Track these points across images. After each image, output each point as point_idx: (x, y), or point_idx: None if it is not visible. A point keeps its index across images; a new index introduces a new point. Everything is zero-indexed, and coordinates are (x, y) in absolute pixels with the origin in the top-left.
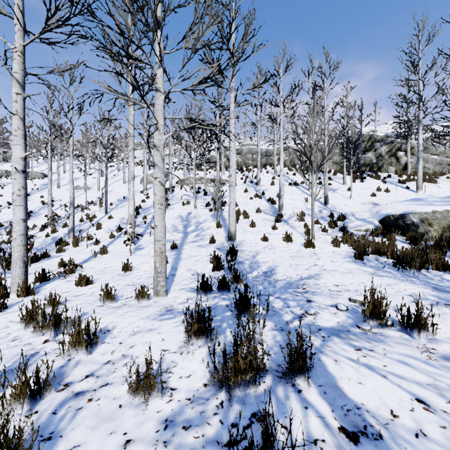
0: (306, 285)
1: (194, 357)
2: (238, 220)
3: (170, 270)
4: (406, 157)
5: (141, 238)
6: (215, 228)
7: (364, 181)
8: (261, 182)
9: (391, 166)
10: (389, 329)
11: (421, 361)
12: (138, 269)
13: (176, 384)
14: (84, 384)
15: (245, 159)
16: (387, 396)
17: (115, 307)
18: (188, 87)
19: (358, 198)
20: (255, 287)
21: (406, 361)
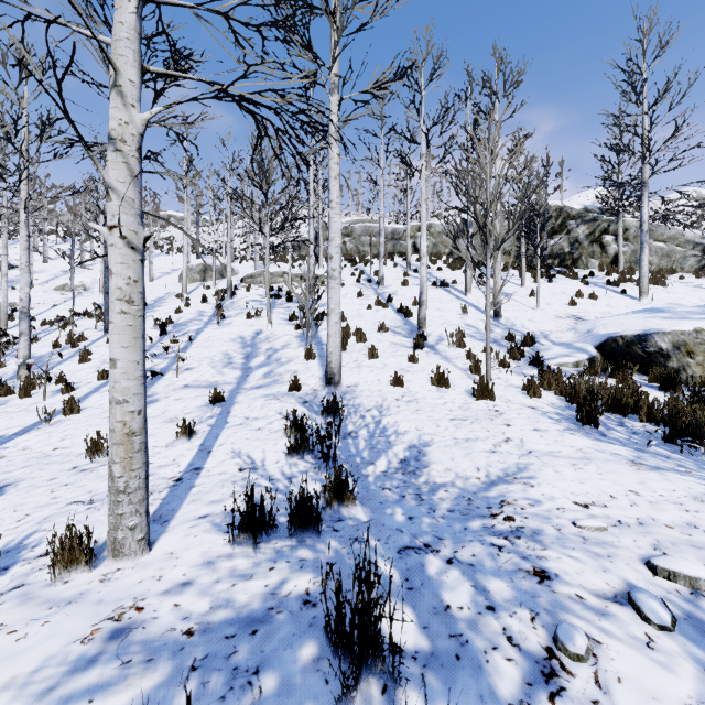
0: (510, 503)
1: None
2: (345, 345)
3: (194, 455)
4: (616, 245)
5: (159, 378)
6: (303, 361)
7: (553, 281)
8: (386, 281)
9: (593, 259)
10: None
11: None
12: None
13: None
14: None
15: (359, 244)
16: None
17: None
18: (214, 1)
19: (548, 308)
20: (386, 516)
21: None
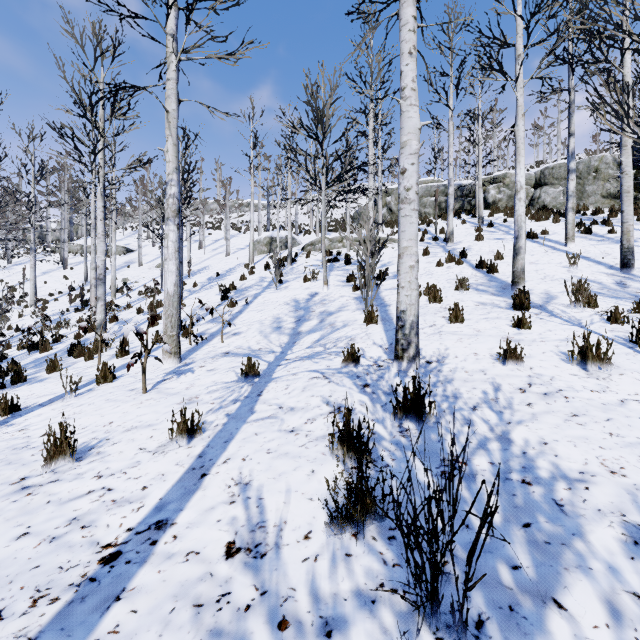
0: None
1: None
2: None
3: (177, 481)
4: None
5: (205, 344)
6: (362, 325)
7: None
8: (455, 237)
9: None
10: None
11: None
12: (97, 457)
13: None
14: None
15: (420, 206)
16: None
17: None
18: None
19: None
20: None
21: None
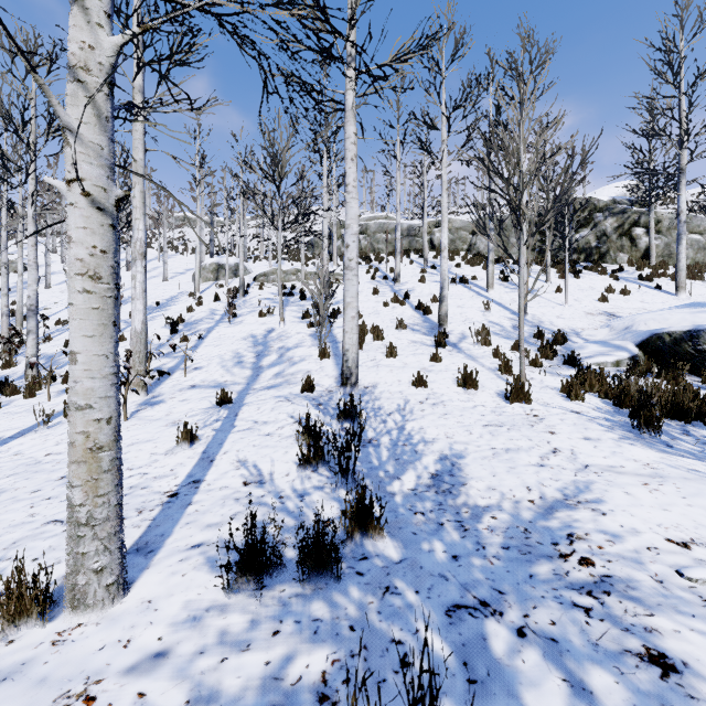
0: (581, 538)
1: None
2: (361, 343)
3: (195, 464)
4: (647, 238)
5: (167, 378)
6: (317, 360)
7: (580, 276)
8: (403, 278)
9: (622, 253)
10: None
11: None
12: None
13: None
14: None
15: (374, 241)
16: None
17: None
18: None
19: (577, 305)
20: (423, 554)
21: None
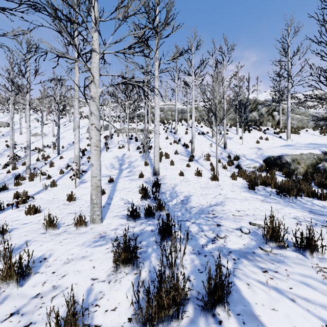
0: (215, 211)
1: (121, 286)
2: (161, 160)
3: (107, 199)
4: (278, 116)
5: (85, 173)
6: (143, 166)
7: (251, 132)
8: (178, 132)
9: (269, 122)
10: (286, 249)
11: (319, 281)
12: (80, 199)
13: (101, 319)
14: (6, 325)
15: (166, 115)
16: (301, 324)
17: (56, 234)
18: (120, 50)
19: (247, 144)
20: (175, 214)
21: (307, 281)
